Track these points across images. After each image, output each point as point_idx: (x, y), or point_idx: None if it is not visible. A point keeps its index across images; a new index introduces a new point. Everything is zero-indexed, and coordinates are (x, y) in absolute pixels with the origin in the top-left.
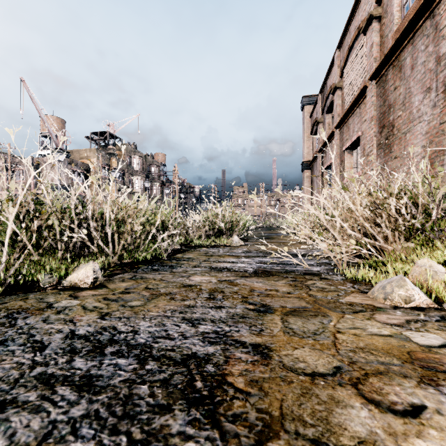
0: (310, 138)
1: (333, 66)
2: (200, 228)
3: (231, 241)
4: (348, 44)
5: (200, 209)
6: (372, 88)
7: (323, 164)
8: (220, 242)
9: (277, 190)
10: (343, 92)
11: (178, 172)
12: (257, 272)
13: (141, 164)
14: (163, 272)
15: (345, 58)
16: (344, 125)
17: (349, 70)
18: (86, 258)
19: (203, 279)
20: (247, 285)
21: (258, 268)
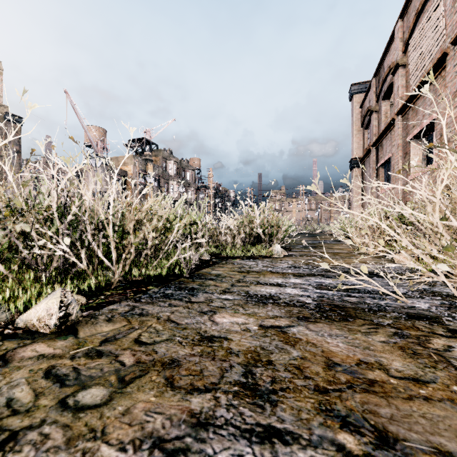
0: (360, 131)
1: (393, 41)
2: (234, 235)
3: (271, 251)
4: (416, 8)
5: (234, 212)
6: (456, 54)
7: (379, 159)
8: (258, 253)
9: (344, 181)
10: (408, 69)
11: (212, 176)
12: (322, 307)
13: (176, 169)
14: (176, 301)
15: (412, 27)
16: (410, 109)
17: (417, 40)
18: (75, 277)
19: (234, 321)
20: (314, 344)
21: (320, 299)
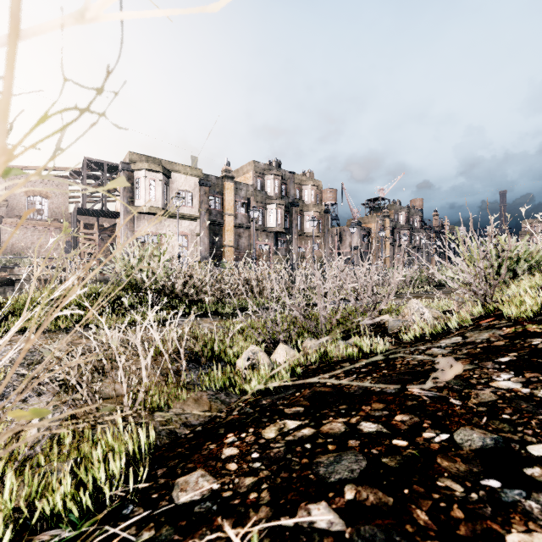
0: None
1: None
2: None
3: None
4: None
5: None
6: None
7: None
8: None
9: None
10: None
11: (447, 223)
12: None
13: (406, 218)
14: None
15: None
16: None
17: None
18: None
19: None
20: None
21: None
